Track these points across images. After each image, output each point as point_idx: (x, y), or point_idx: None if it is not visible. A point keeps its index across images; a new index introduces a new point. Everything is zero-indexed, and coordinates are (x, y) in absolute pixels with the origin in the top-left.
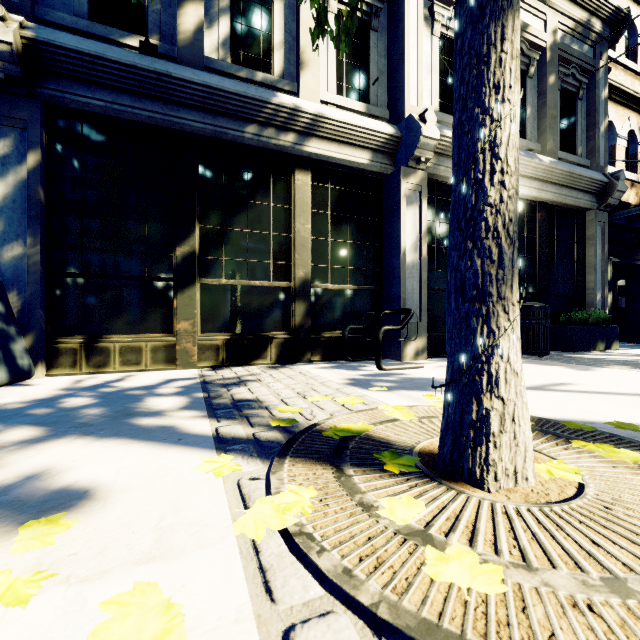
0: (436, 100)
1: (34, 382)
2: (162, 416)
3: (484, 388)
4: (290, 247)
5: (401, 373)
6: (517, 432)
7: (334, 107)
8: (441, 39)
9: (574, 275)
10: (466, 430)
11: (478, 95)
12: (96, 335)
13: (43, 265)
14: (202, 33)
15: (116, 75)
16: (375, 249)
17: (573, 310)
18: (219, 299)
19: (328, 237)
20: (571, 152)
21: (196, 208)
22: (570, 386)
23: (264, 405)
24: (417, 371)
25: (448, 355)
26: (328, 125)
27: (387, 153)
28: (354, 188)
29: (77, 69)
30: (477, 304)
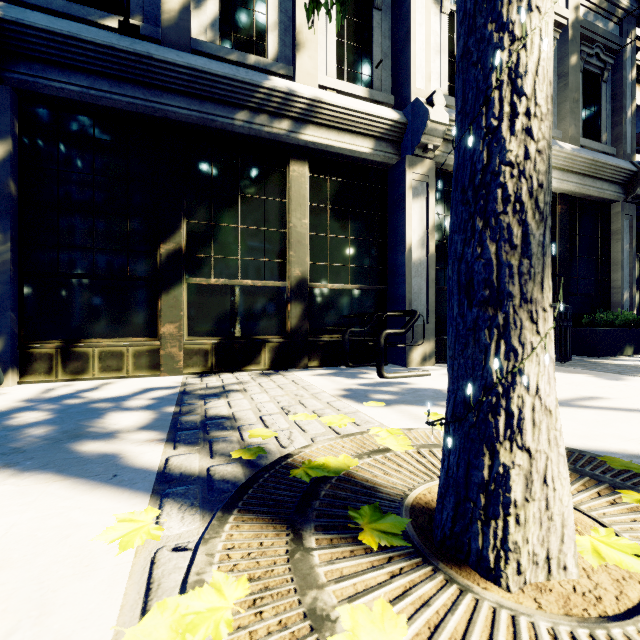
0: (445, 83)
1: (1, 391)
2: (112, 439)
3: (501, 434)
4: (285, 244)
5: (404, 382)
6: (551, 499)
7: (334, 92)
8: (451, 17)
9: (598, 273)
10: (474, 493)
11: (492, 4)
12: (74, 339)
13: (15, 264)
14: (188, 12)
15: (92, 57)
16: (379, 245)
17: (597, 311)
18: (208, 300)
19: (327, 233)
20: (595, 139)
21: (182, 202)
22: (601, 401)
23: (237, 424)
24: (423, 380)
25: (449, 380)
26: (326, 111)
27: (391, 141)
28: (356, 180)
29: (49, 51)
30: (490, 309)
